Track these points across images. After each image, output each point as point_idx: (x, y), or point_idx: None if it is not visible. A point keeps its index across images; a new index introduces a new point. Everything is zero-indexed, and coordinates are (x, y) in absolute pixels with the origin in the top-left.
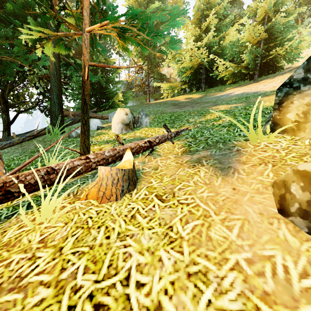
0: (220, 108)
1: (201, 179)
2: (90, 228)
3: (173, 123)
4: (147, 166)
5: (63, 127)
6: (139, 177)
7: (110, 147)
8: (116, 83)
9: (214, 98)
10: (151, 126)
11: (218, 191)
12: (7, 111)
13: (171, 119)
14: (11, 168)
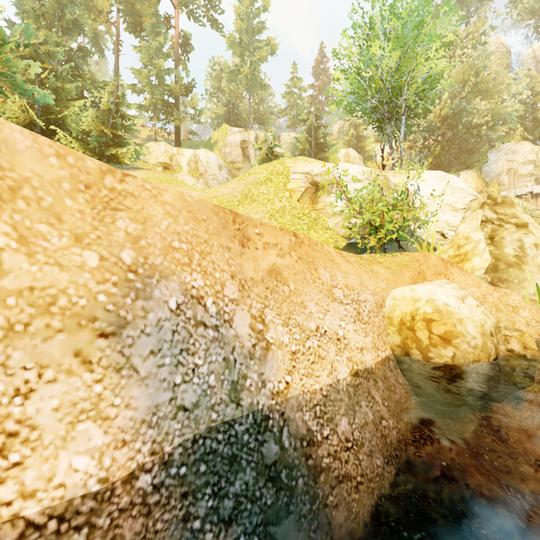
0: None
1: None
2: None
3: None
4: None
5: None
6: None
7: None
8: None
9: None
10: None
11: None
12: None
13: None
14: None
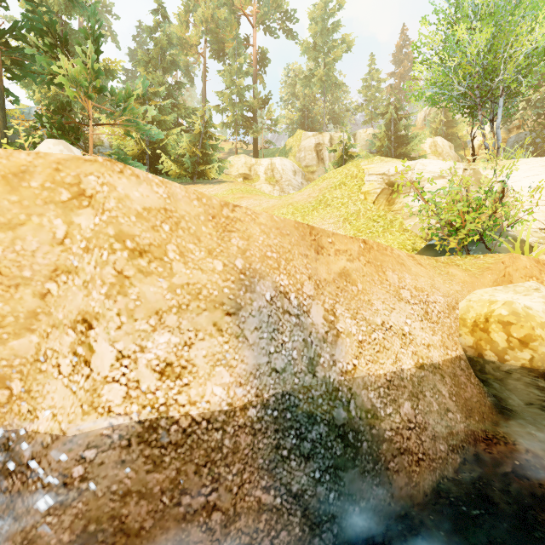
0: None
1: None
2: None
3: None
4: None
5: None
6: None
7: None
8: None
9: None
10: None
11: None
12: None
13: None
14: None
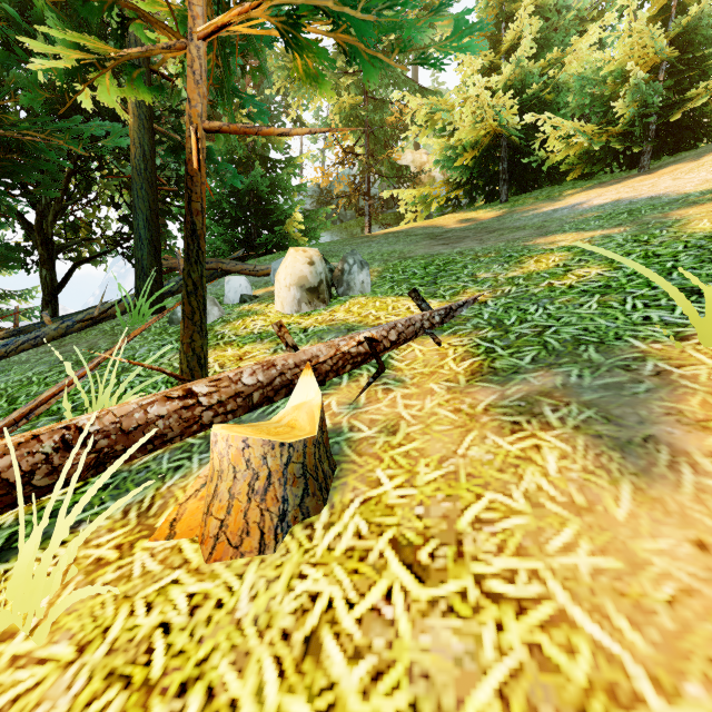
0: (559, 241)
1: (553, 483)
2: (152, 690)
3: (434, 283)
4: (364, 420)
5: (162, 298)
6: (340, 459)
7: (266, 352)
8: (292, 192)
9: (536, 217)
10: (375, 293)
11: (635, 551)
12: (50, 262)
13: (428, 274)
14: (16, 407)
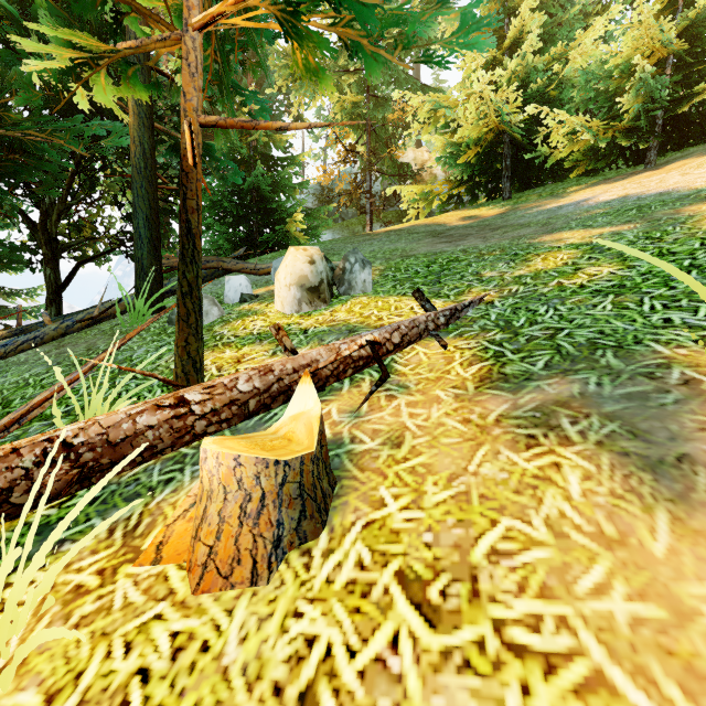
0: (566, 238)
1: (578, 508)
2: None
3: (438, 282)
4: (367, 430)
5: (162, 297)
6: (340, 474)
7: (265, 354)
8: (294, 190)
9: (541, 214)
10: (377, 292)
11: (680, 597)
12: (54, 261)
13: (431, 273)
14: (10, 411)
